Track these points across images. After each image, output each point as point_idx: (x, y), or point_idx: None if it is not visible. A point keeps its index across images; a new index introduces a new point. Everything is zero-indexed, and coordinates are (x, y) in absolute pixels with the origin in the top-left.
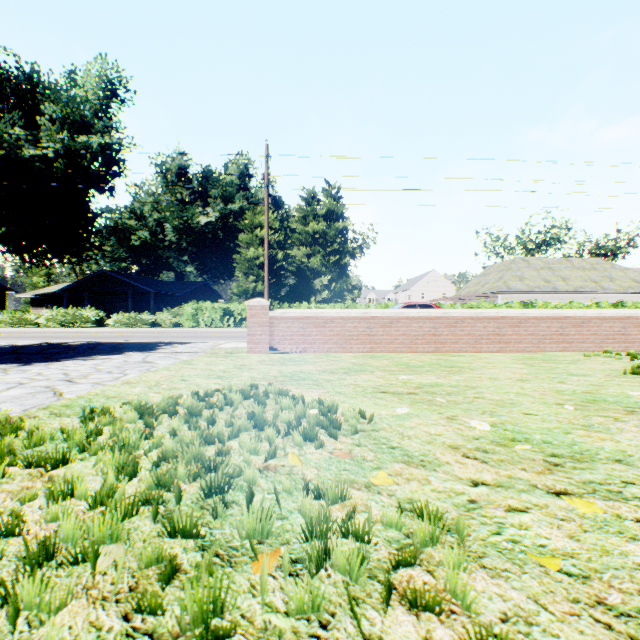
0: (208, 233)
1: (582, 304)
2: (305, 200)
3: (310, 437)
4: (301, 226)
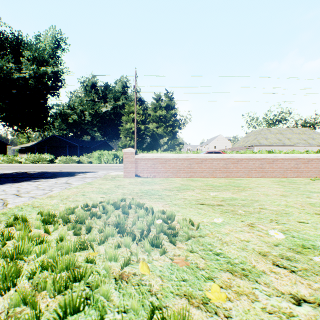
0: (106, 116)
1: (299, 151)
2: (155, 99)
3: (156, 244)
4: (153, 112)
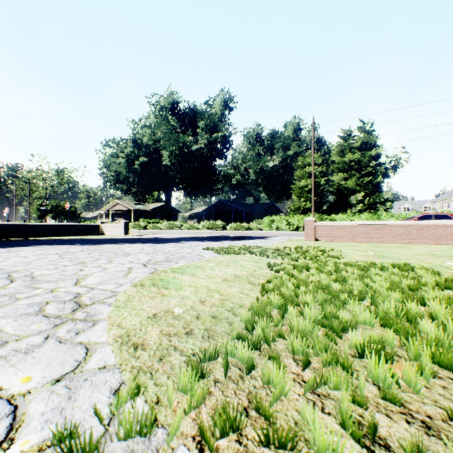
0: (273, 172)
1: None
2: (342, 138)
3: (324, 252)
4: (339, 158)
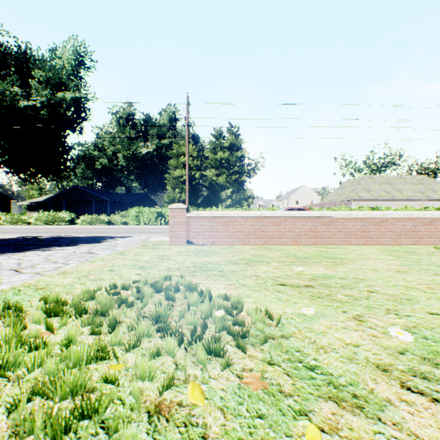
0: (148, 160)
1: (414, 208)
2: (215, 136)
3: (215, 351)
4: (212, 155)
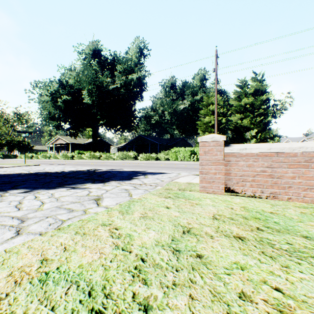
0: (184, 113)
1: None
2: (239, 86)
3: None
4: (236, 102)
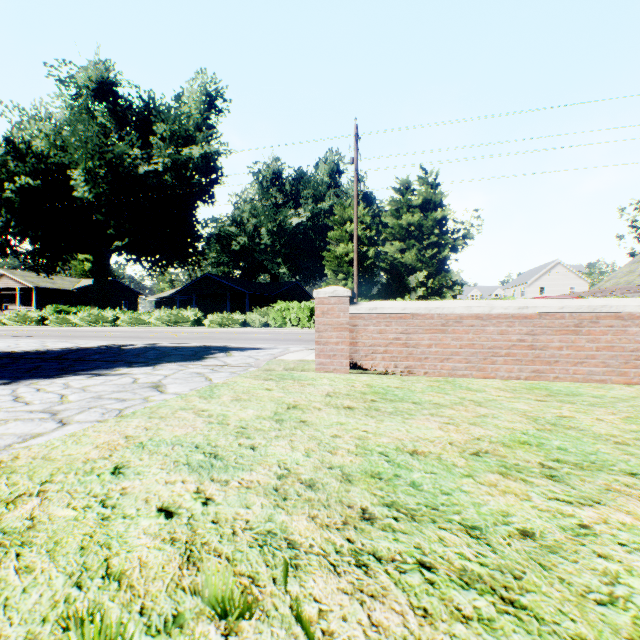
0: (299, 234)
1: None
2: (398, 191)
3: None
4: (393, 219)
